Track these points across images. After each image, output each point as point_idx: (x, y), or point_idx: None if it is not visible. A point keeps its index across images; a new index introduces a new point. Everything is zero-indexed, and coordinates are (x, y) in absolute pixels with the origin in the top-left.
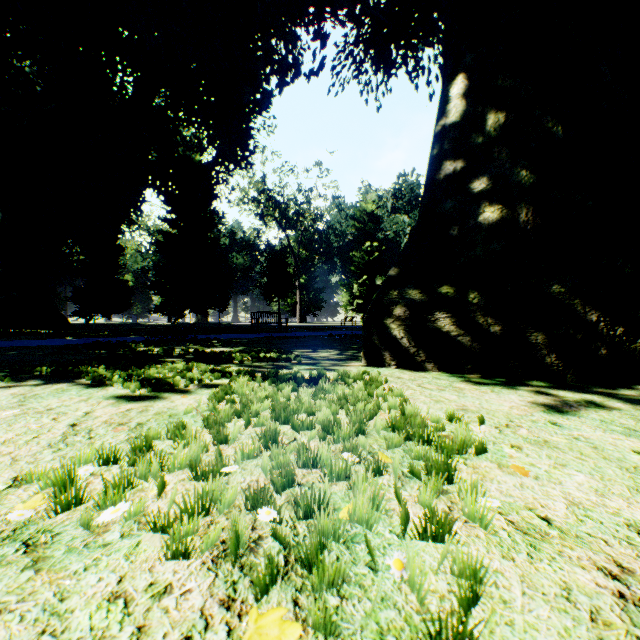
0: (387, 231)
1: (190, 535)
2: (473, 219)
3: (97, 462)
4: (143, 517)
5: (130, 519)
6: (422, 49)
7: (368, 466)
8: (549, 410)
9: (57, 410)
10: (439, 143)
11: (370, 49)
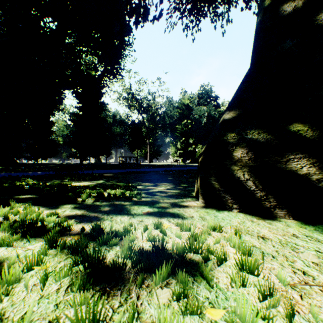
0: (195, 115)
1: None
2: None
3: None
4: None
5: None
6: (218, 6)
7: None
8: None
9: None
10: None
11: (189, 4)
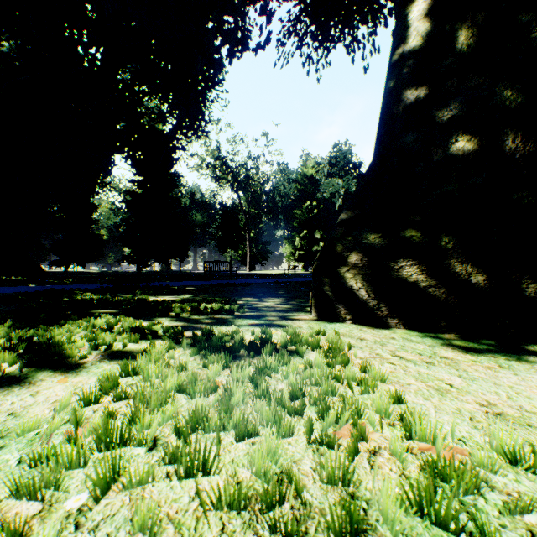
0: (324, 192)
1: None
2: (442, 151)
3: None
4: None
5: None
6: (358, 27)
7: None
8: None
9: None
10: (397, 72)
11: (311, 25)
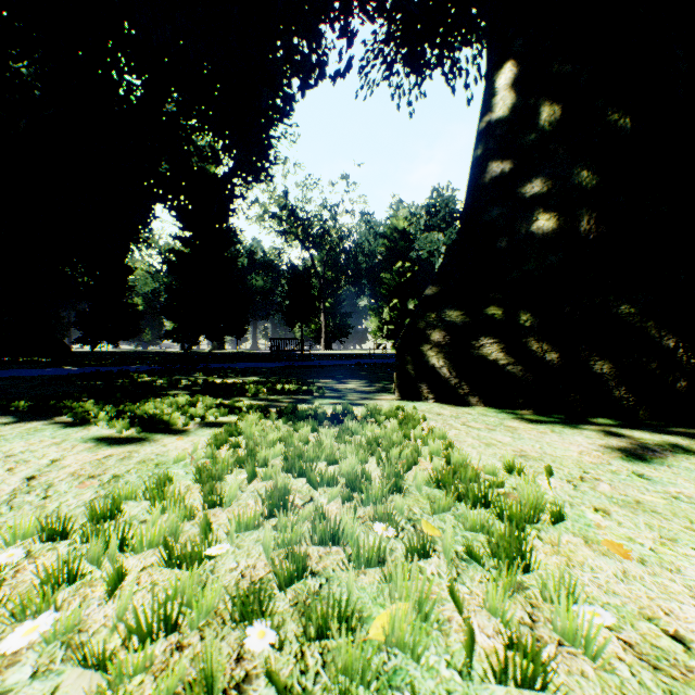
0: (420, 250)
1: (139, 673)
2: (524, 228)
3: (39, 537)
4: (76, 635)
5: (55, 640)
6: (459, 49)
7: (409, 545)
8: (629, 457)
9: (18, 457)
10: (484, 142)
11: (402, 48)
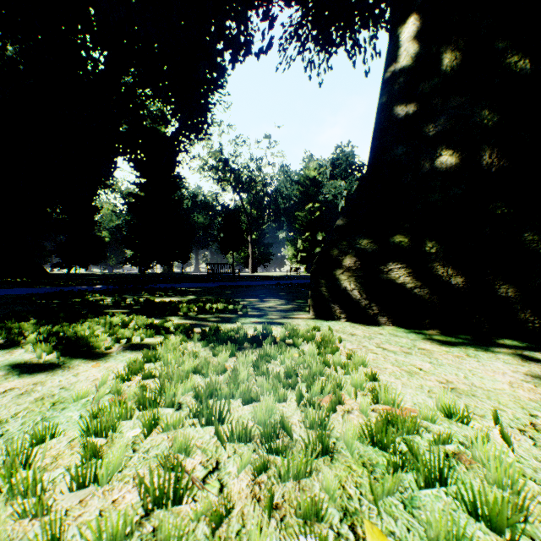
0: (326, 194)
1: None
2: (428, 164)
3: None
4: None
5: None
6: (359, 31)
7: None
8: None
9: None
10: (389, 89)
11: (313, 30)
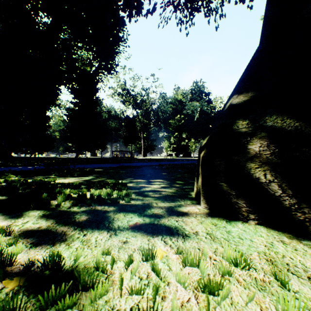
0: (188, 110)
1: None
2: None
3: None
4: None
5: None
6: (211, 1)
7: None
8: None
9: None
10: None
11: None
